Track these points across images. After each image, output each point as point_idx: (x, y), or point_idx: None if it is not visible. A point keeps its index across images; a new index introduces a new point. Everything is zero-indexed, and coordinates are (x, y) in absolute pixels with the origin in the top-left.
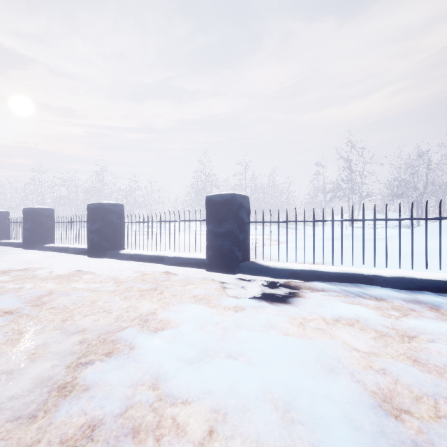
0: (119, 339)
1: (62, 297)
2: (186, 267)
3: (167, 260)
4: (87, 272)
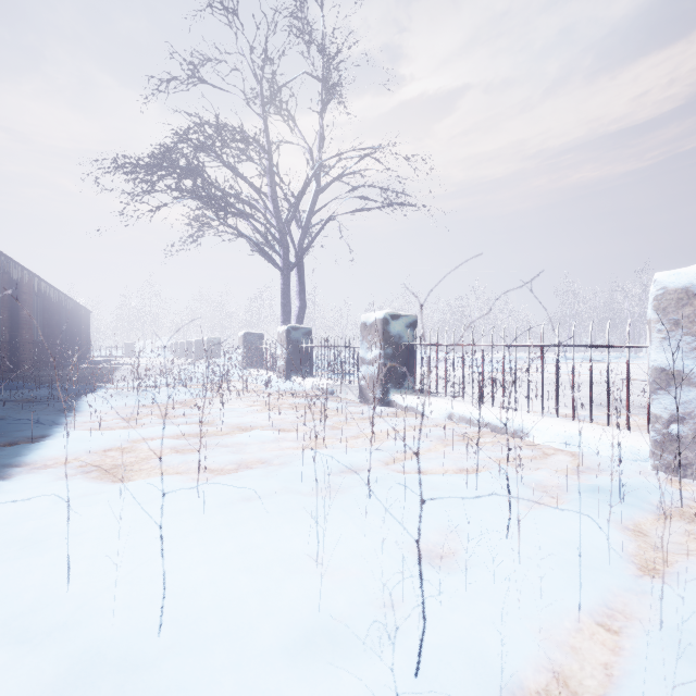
0: None
1: None
2: None
3: None
4: None
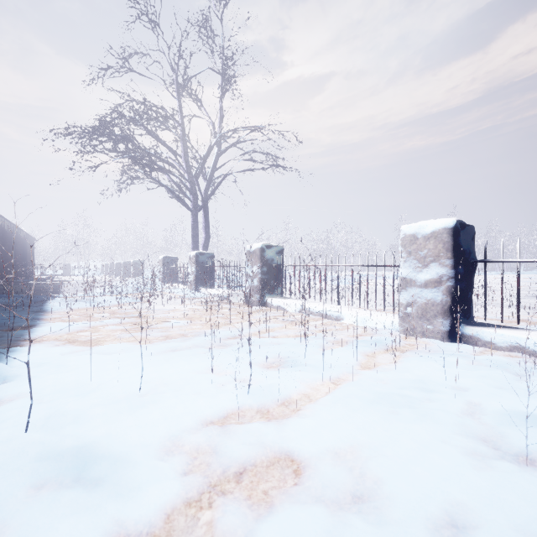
0: None
1: None
2: None
3: None
4: None
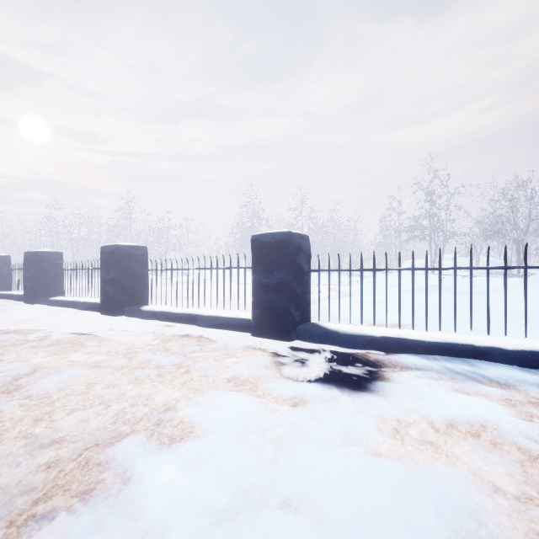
0: (109, 460)
1: (48, 377)
2: (225, 329)
3: (201, 320)
4: (94, 337)
